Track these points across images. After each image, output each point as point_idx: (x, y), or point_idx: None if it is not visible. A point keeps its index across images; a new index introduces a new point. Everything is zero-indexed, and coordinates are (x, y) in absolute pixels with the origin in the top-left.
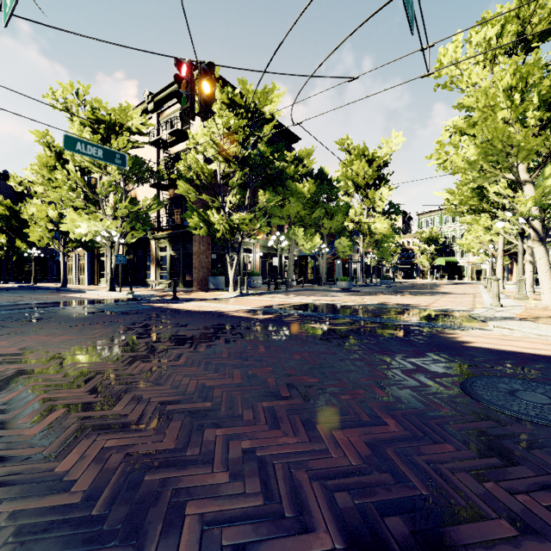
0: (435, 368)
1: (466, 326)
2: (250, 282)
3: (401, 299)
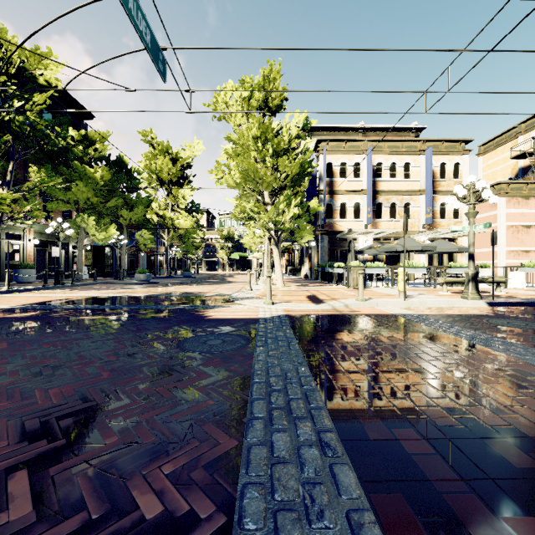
0: (170, 336)
1: (219, 306)
2: (19, 276)
3: (191, 288)
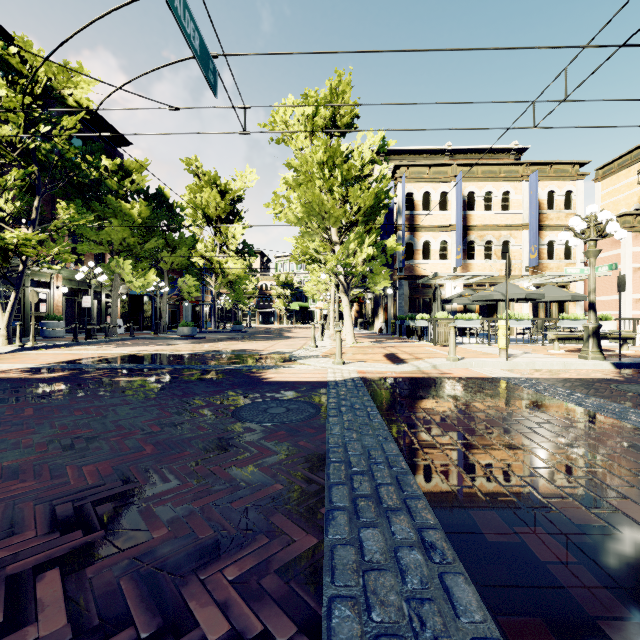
0: (223, 402)
1: (278, 366)
2: (45, 330)
3: (244, 344)
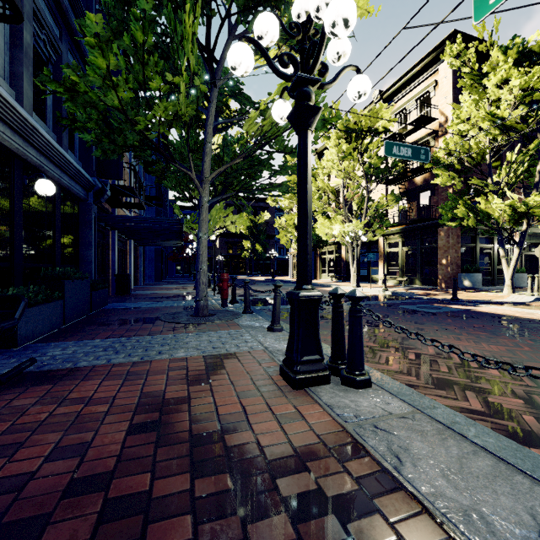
0: None
1: None
2: None
3: None
